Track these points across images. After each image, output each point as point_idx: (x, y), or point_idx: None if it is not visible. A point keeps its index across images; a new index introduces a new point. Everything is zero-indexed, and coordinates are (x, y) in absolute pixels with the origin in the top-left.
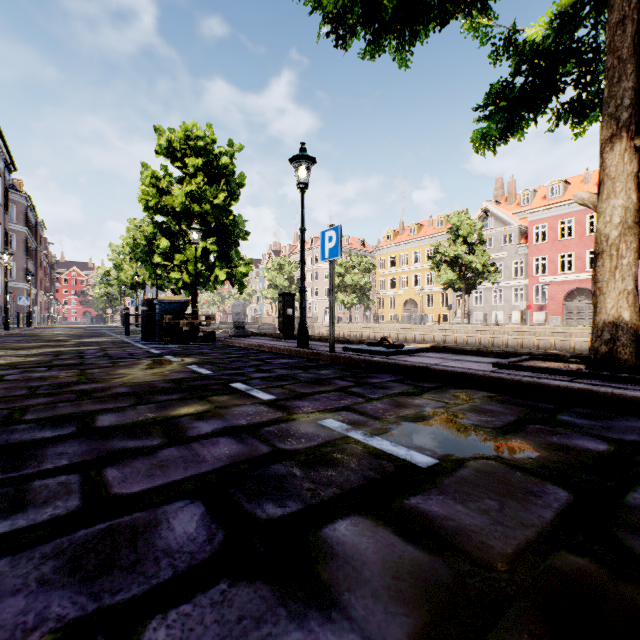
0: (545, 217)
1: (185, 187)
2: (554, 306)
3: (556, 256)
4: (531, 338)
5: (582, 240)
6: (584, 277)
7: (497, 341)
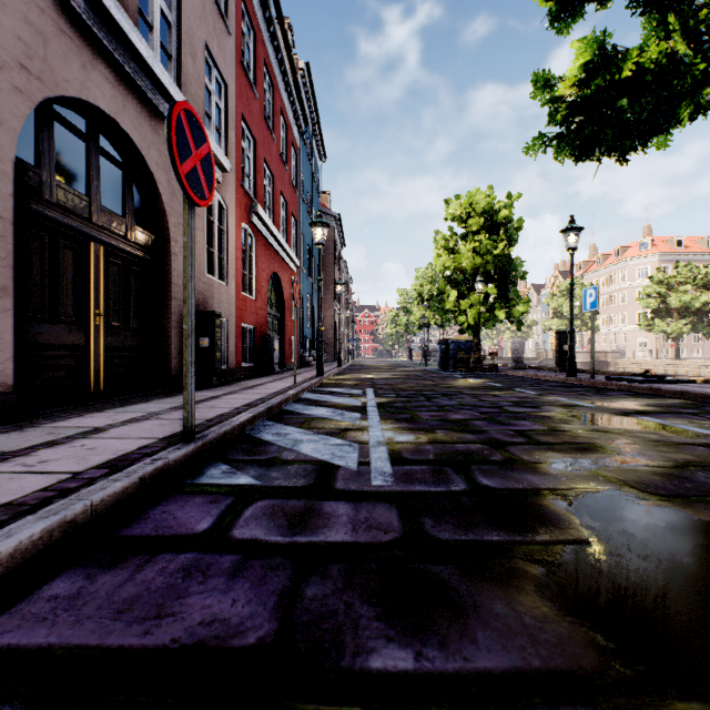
0: None
1: (469, 244)
2: None
3: None
4: None
5: None
6: None
7: None
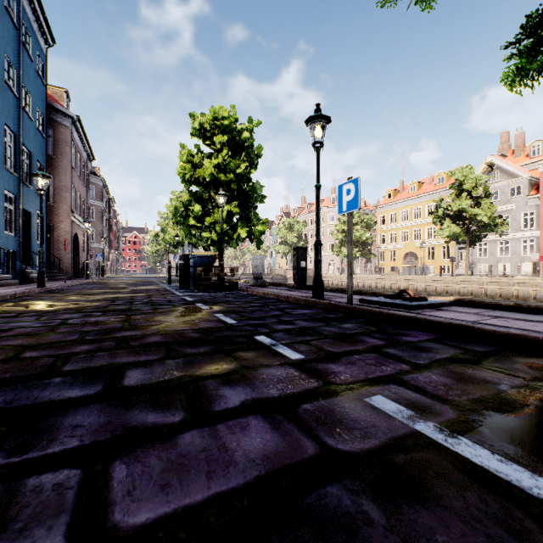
0: None
1: (213, 161)
2: None
3: None
4: None
5: None
6: None
7: (505, 292)
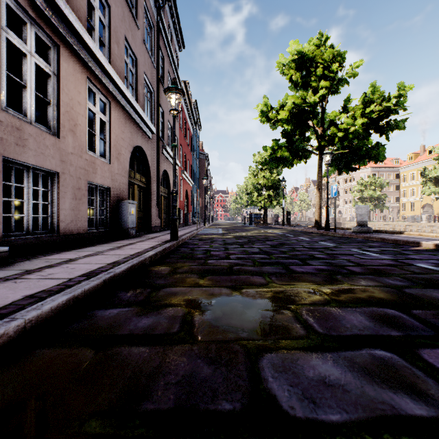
0: None
1: (262, 173)
2: None
3: None
4: None
5: None
6: None
7: None
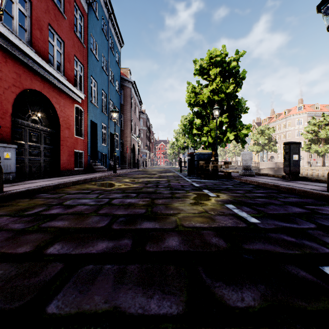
0: None
1: (209, 88)
2: None
3: None
4: None
5: None
6: None
7: None
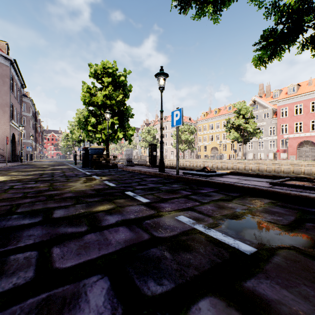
0: (287, 103)
1: (103, 92)
2: (292, 150)
3: (293, 124)
4: (279, 167)
5: (307, 115)
6: (308, 135)
7: (261, 168)
